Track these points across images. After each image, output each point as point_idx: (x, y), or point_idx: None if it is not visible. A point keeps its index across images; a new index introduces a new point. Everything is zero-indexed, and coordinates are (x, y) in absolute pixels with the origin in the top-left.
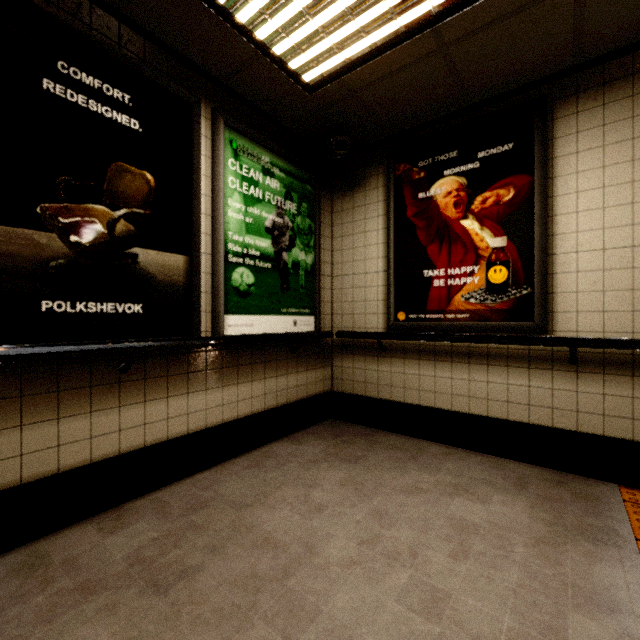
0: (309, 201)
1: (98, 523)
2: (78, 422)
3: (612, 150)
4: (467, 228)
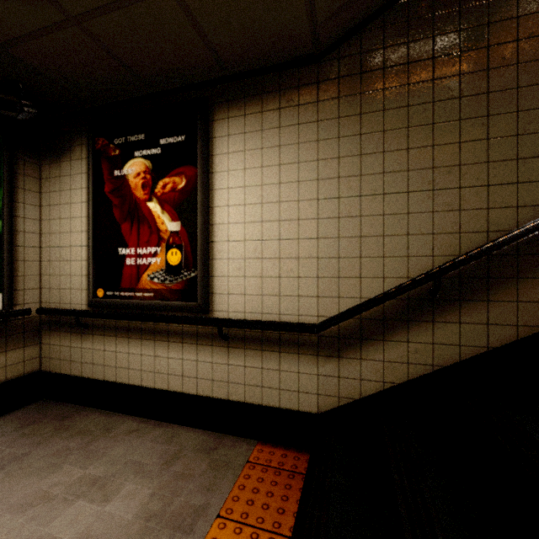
0: None
1: None
2: None
3: (250, 156)
4: (152, 210)
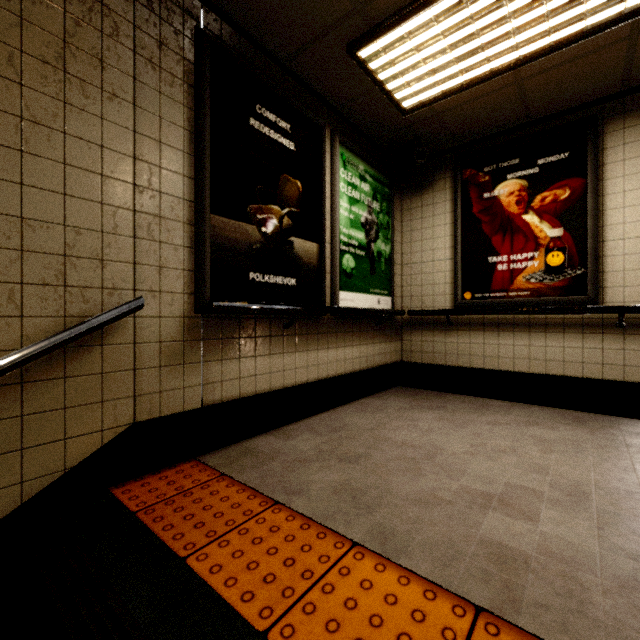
0: (387, 201)
1: (273, 435)
2: (264, 361)
3: None
4: (528, 222)
